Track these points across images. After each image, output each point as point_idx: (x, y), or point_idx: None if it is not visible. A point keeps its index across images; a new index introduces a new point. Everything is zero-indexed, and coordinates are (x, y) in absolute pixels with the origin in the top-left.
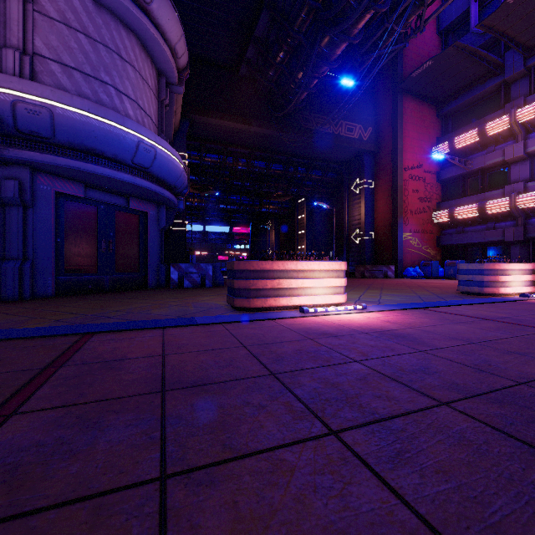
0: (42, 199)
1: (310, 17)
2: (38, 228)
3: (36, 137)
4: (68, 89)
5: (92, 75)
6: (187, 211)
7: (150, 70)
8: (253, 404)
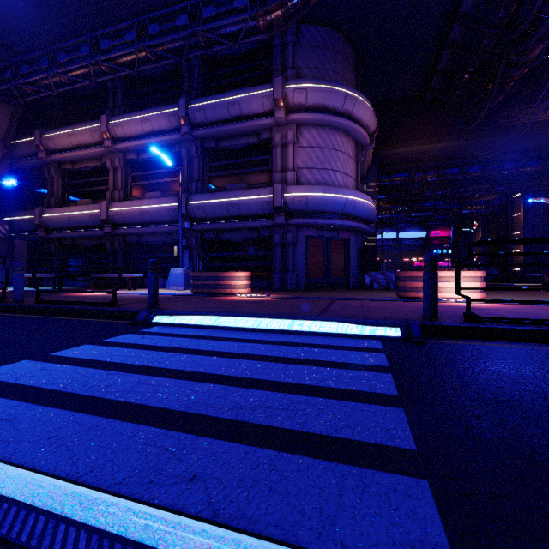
0: (300, 240)
1: (494, 39)
2: (298, 255)
3: (300, 212)
4: (310, 181)
5: (321, 168)
6: (379, 223)
7: (351, 146)
8: (386, 310)
